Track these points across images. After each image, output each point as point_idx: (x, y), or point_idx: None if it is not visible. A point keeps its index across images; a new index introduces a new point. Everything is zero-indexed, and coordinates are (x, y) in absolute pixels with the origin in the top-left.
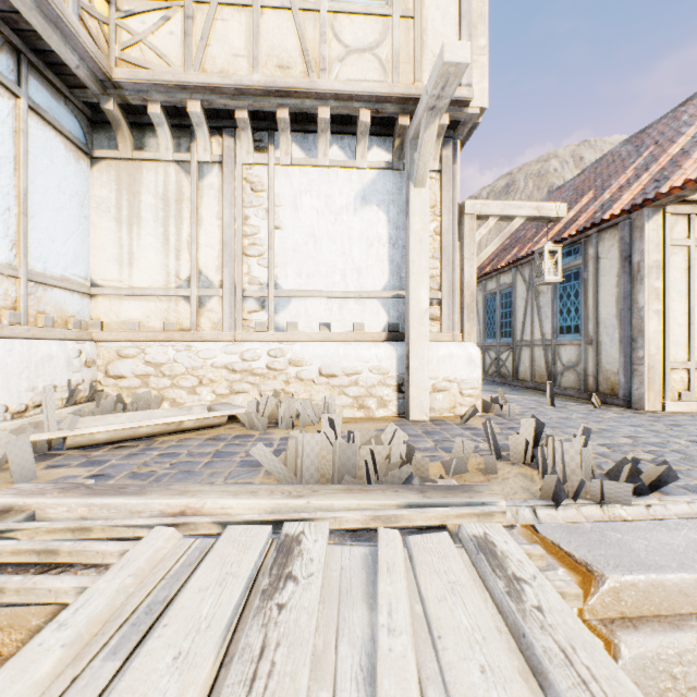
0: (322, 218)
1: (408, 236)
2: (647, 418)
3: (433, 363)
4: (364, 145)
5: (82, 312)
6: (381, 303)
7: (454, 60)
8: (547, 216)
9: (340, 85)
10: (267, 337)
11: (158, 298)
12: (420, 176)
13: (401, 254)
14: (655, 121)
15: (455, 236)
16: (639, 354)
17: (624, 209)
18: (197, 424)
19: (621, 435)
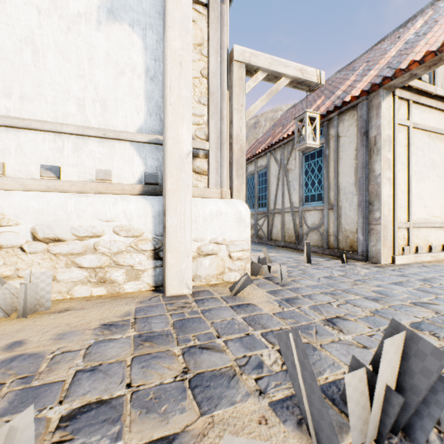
0: (47, 21)
1: (165, 55)
2: (394, 273)
3: (199, 222)
4: None
5: None
6: (136, 148)
7: None
8: (309, 80)
9: None
10: None
11: None
12: None
13: (161, 91)
14: (358, 57)
15: (224, 83)
16: (376, 215)
17: (364, 90)
18: None
19: (408, 301)
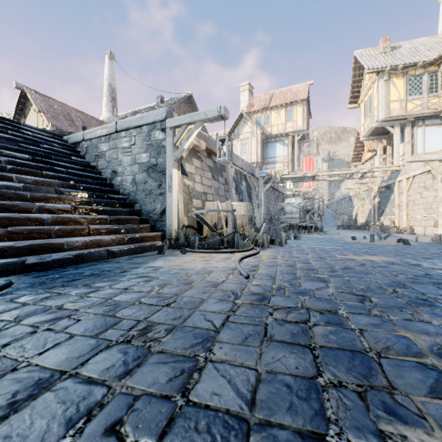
0: None
1: None
2: None
3: None
4: None
5: None
6: None
7: None
8: None
9: None
10: None
11: None
12: None
13: None
14: None
15: None
16: None
17: None
18: None
19: None
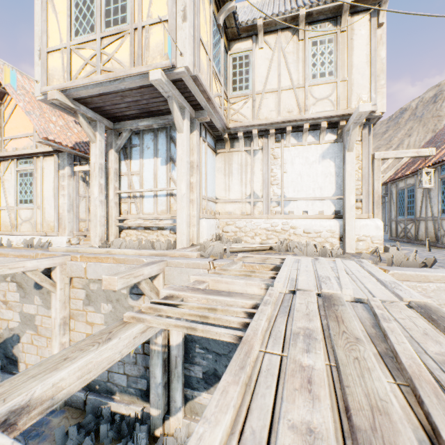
0: (304, 167)
1: (344, 173)
2: None
3: (357, 228)
4: (323, 134)
5: (214, 209)
6: (331, 201)
7: (364, 110)
8: (423, 155)
9: (313, 115)
10: (280, 217)
11: (238, 203)
12: (350, 148)
13: (341, 179)
14: None
15: (369, 169)
16: None
17: None
18: (260, 248)
19: None
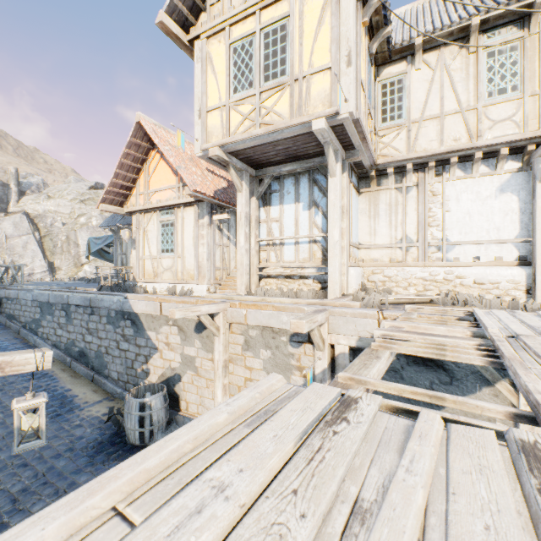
0: (474, 203)
1: (534, 210)
2: None
3: None
4: (502, 163)
5: (357, 255)
6: (513, 245)
7: None
8: None
9: (489, 141)
10: (441, 264)
11: (386, 248)
12: None
13: (528, 217)
14: None
15: None
16: None
17: None
18: (418, 301)
19: None
